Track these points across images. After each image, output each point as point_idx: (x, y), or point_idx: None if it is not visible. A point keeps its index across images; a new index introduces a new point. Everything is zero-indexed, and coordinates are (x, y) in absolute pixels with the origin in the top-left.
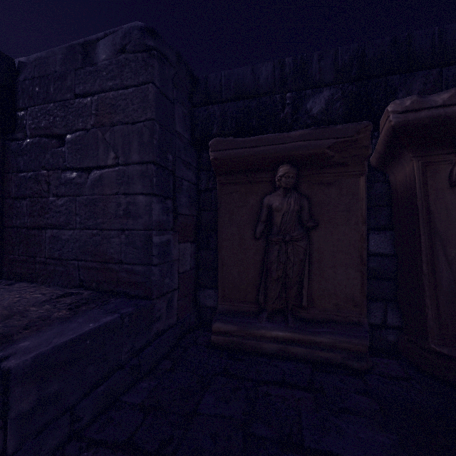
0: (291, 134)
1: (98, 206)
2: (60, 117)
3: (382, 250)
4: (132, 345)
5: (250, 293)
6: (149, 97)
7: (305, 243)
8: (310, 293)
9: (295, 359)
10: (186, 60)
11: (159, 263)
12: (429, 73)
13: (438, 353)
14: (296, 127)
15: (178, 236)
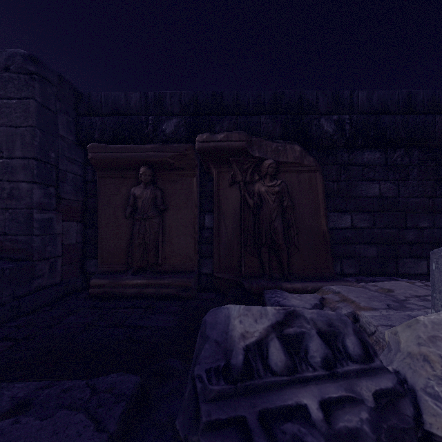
0: (145, 146)
1: None
2: None
3: (212, 225)
4: (13, 292)
5: (123, 257)
6: (30, 109)
7: (158, 220)
8: (164, 254)
9: (149, 297)
10: (69, 81)
11: (41, 235)
12: (231, 118)
13: (217, 277)
14: (155, 141)
15: (62, 215)
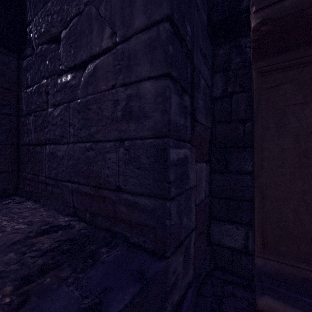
0: None
1: (92, 111)
2: (57, 13)
3: None
4: None
5: None
6: None
7: None
8: None
9: None
10: None
11: (176, 195)
12: None
13: None
14: None
15: (195, 152)
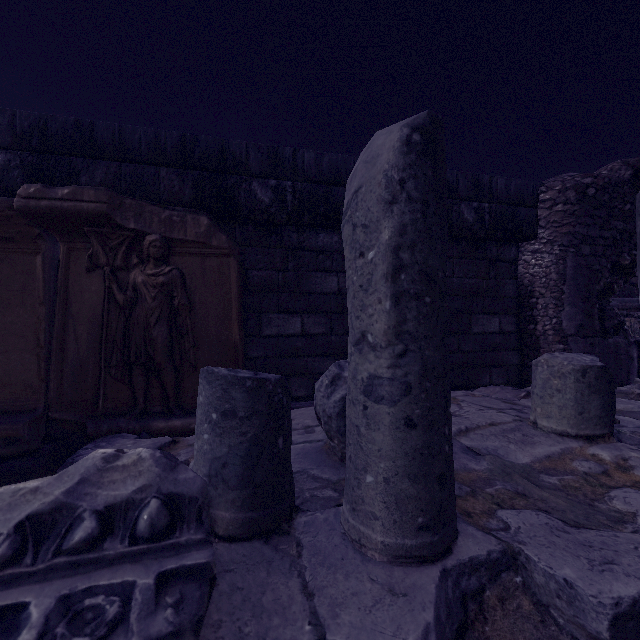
0: None
1: None
2: None
3: None
4: None
5: None
6: None
7: None
8: None
9: None
10: None
11: None
12: (110, 165)
13: (53, 419)
14: None
15: None
